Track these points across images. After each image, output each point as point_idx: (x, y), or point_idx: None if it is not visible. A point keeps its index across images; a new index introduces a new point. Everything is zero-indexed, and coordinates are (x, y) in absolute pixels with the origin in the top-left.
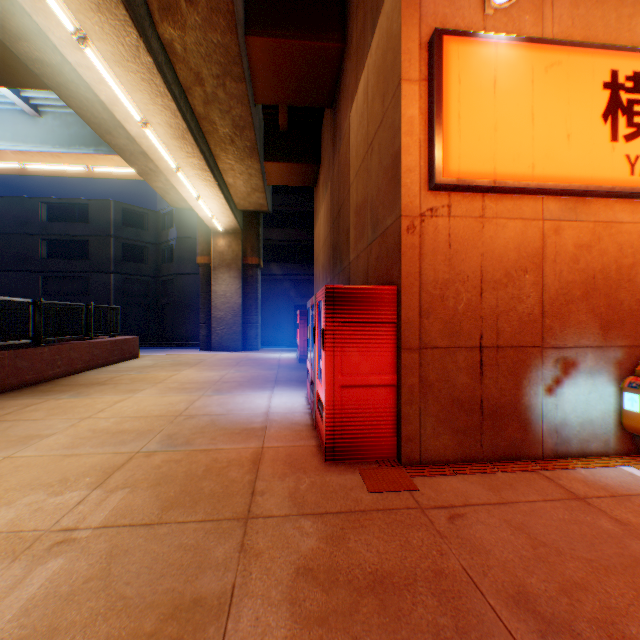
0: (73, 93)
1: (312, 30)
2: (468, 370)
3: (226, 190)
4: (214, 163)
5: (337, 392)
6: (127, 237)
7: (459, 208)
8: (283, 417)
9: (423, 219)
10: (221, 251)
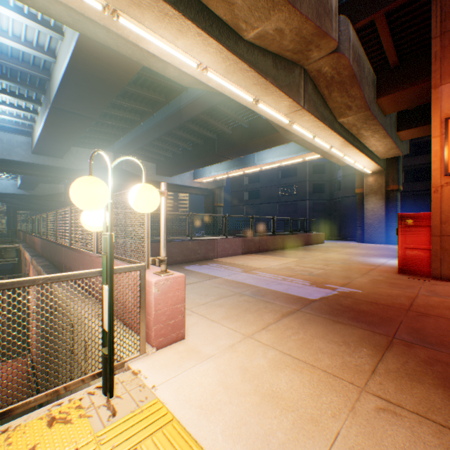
0: (305, 144)
1: (413, 81)
2: None
3: (370, 154)
4: (362, 147)
5: (402, 250)
6: (314, 180)
7: None
8: (389, 265)
9: (441, 187)
10: (369, 184)
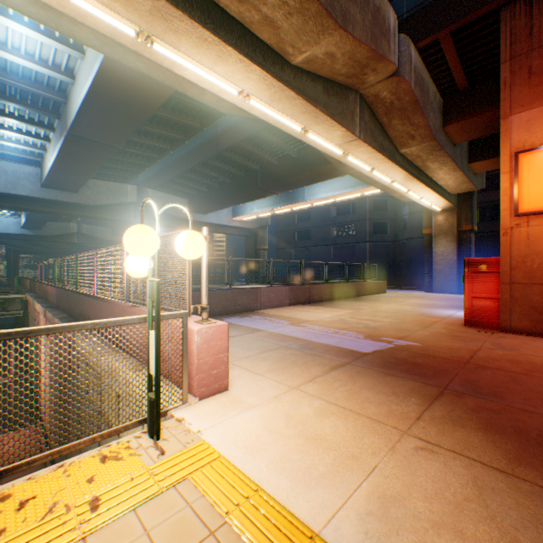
0: (362, 177)
1: (485, 107)
2: (539, 294)
3: (439, 189)
4: (429, 181)
5: (469, 299)
6: (375, 218)
7: (533, 222)
8: (456, 317)
9: (511, 229)
10: (438, 224)
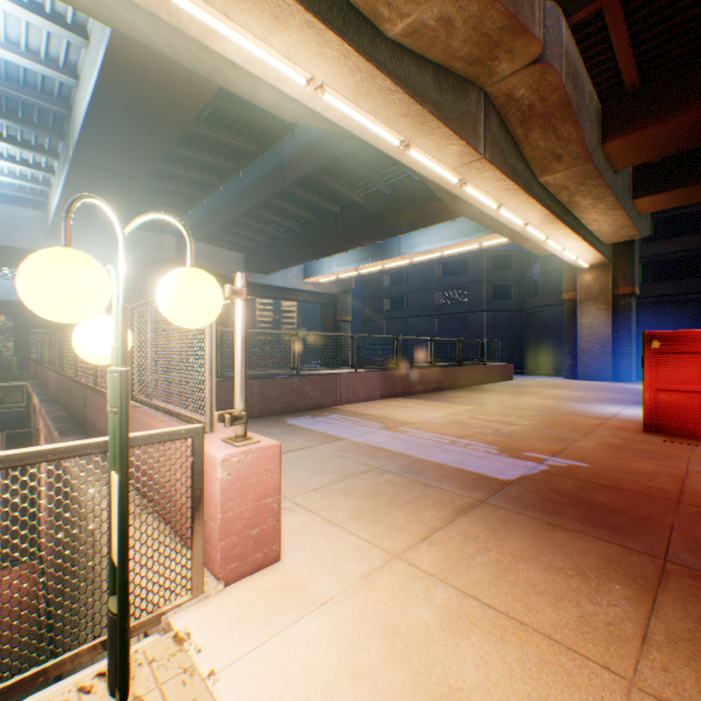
0: (483, 219)
1: (665, 113)
2: None
3: (588, 237)
4: (576, 224)
5: (651, 393)
6: (494, 279)
7: None
8: (626, 417)
9: None
10: (585, 286)
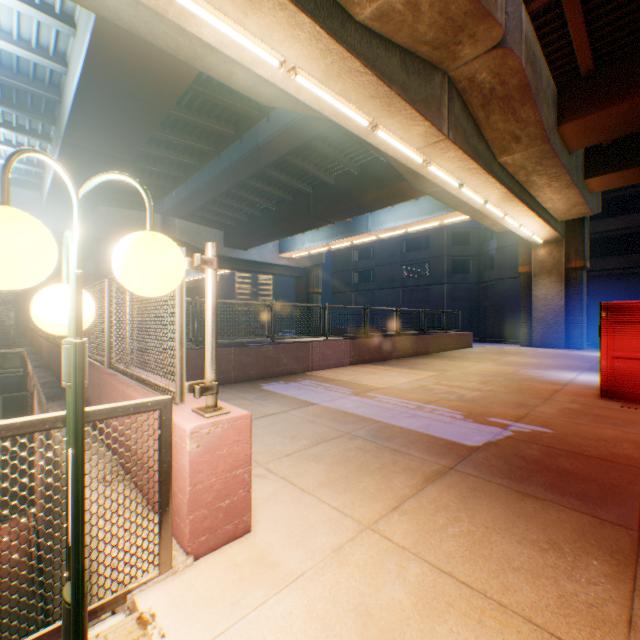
0: (445, 198)
1: (618, 96)
2: None
3: (543, 214)
4: (532, 202)
5: (607, 360)
6: (454, 254)
7: None
8: (581, 383)
9: None
10: (539, 260)
